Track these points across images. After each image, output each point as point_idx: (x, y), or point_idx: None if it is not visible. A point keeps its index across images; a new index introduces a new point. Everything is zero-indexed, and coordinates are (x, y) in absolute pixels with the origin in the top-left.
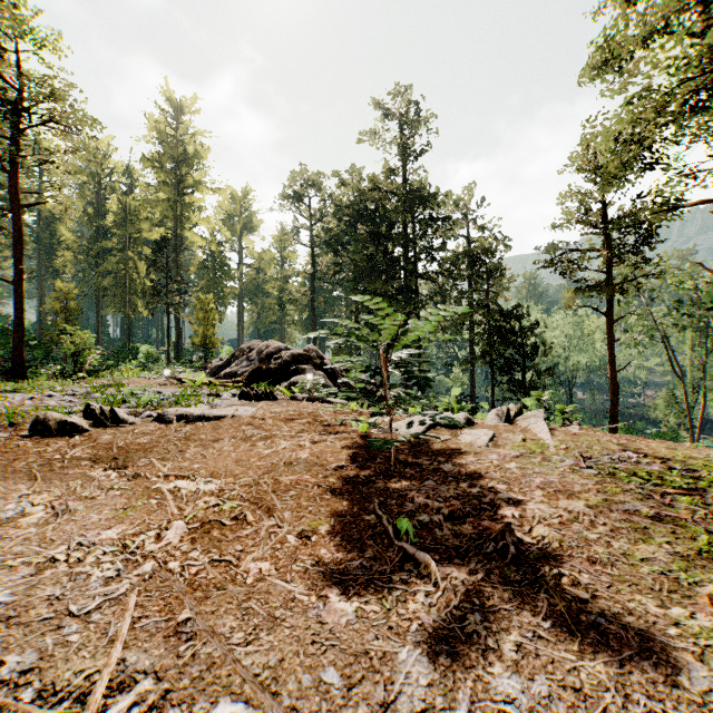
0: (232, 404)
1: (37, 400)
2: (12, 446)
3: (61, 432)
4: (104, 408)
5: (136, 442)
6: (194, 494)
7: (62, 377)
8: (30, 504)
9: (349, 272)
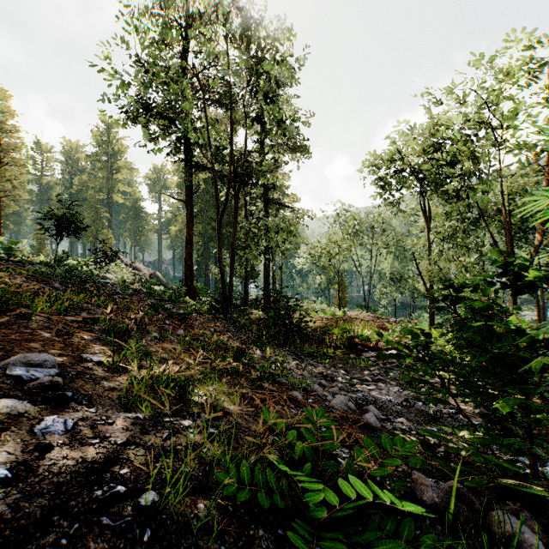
0: None
1: None
2: None
3: None
4: None
5: None
6: None
7: None
8: None
9: None
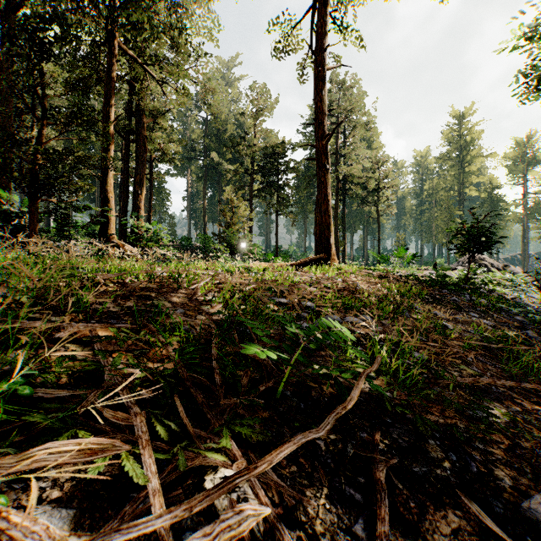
0: None
1: None
2: None
3: None
4: None
5: None
6: None
7: None
8: None
9: None
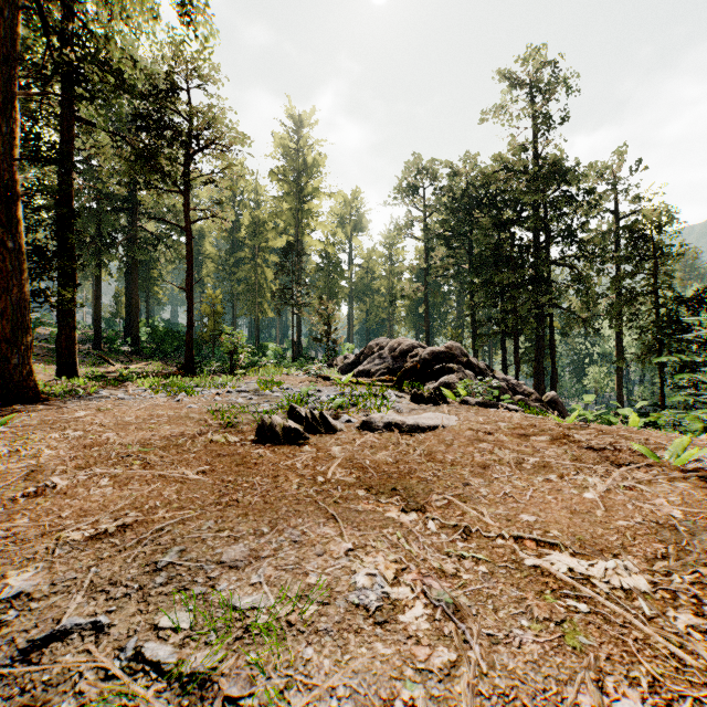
0: (411, 409)
1: (222, 396)
2: (255, 455)
3: (286, 439)
4: (313, 412)
5: (380, 461)
6: (624, 593)
7: (218, 372)
8: (382, 578)
9: (463, 264)
